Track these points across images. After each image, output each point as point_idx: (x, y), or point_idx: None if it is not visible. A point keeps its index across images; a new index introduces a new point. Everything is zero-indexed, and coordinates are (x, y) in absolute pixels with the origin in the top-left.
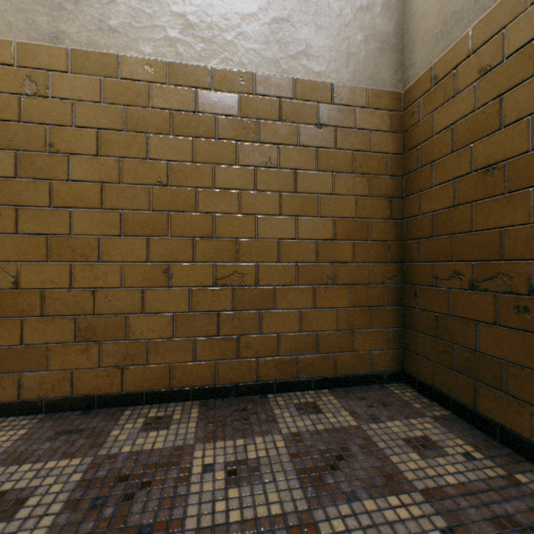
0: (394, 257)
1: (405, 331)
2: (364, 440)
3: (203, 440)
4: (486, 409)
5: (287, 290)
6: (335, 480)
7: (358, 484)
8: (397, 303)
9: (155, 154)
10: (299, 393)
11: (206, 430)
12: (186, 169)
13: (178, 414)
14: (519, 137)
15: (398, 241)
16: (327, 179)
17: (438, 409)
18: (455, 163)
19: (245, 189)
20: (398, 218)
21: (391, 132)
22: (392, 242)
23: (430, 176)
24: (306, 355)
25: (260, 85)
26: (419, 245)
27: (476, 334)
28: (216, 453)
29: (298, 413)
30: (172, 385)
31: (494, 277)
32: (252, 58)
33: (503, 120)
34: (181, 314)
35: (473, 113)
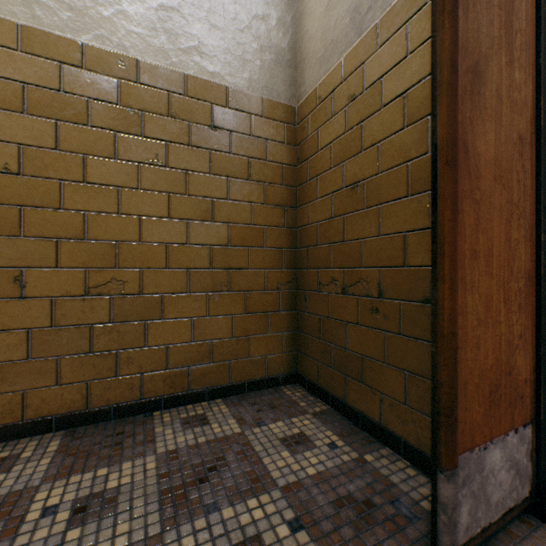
0: (289, 264)
1: (298, 334)
2: (243, 447)
3: (54, 477)
4: (353, 400)
5: (177, 298)
6: (200, 494)
7: (223, 493)
8: (292, 308)
9: (0, 134)
10: (190, 406)
11: (63, 464)
12: (47, 157)
13: (31, 450)
14: (373, 160)
15: (292, 249)
16: (222, 184)
17: (320, 405)
18: (332, 179)
19: (127, 187)
20: (292, 226)
21: (286, 143)
22: (287, 249)
23: (316, 189)
24: (199, 365)
25: (146, 74)
26: (308, 253)
27: (347, 333)
28: (67, 490)
29: (183, 428)
30: (26, 417)
31: (358, 282)
32: (135, 43)
33: (363, 144)
34: (39, 329)
35: (344, 135)
